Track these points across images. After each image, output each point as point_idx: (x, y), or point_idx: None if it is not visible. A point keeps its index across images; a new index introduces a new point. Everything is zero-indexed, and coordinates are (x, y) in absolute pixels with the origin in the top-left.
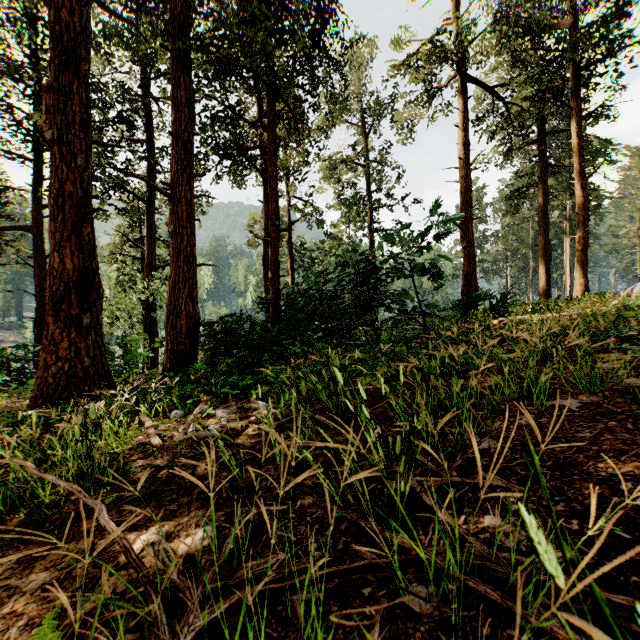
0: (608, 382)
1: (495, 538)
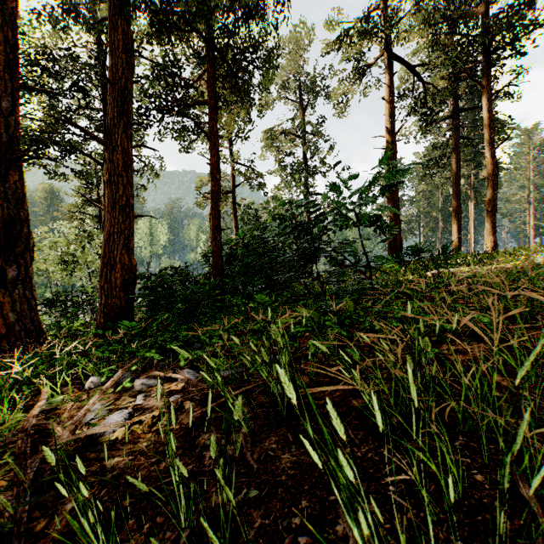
0: None
1: None
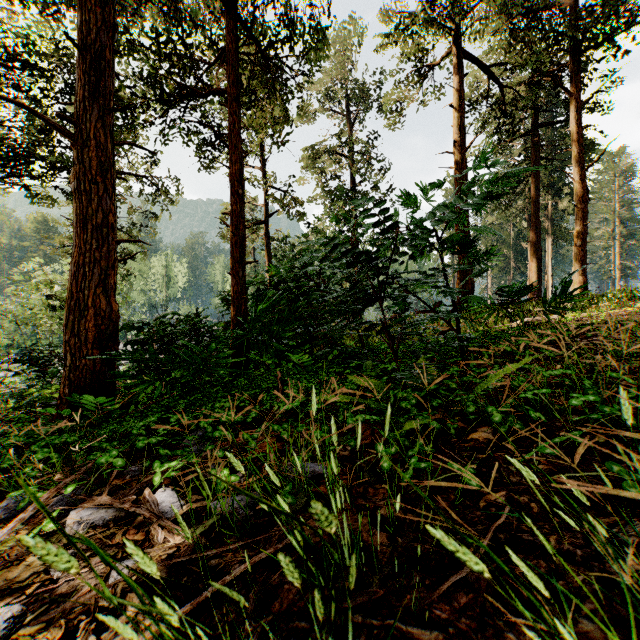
0: None
1: None
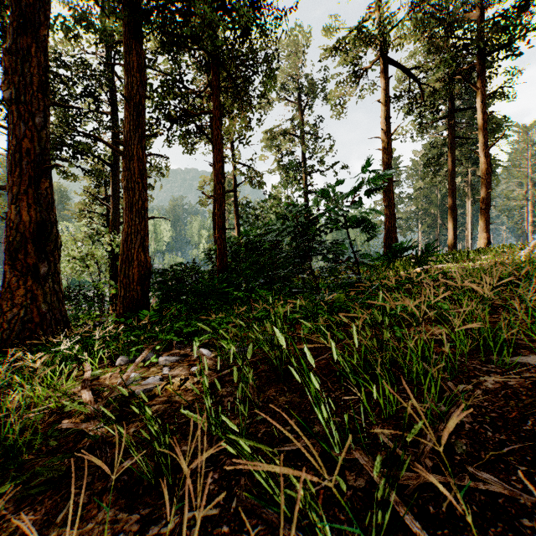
0: None
1: None
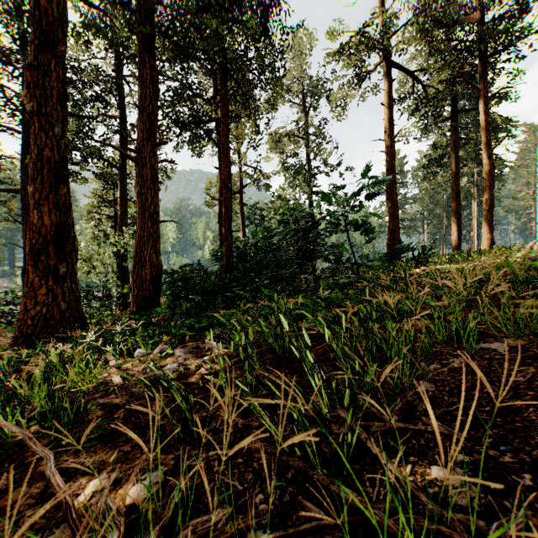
0: (529, 326)
1: (445, 493)
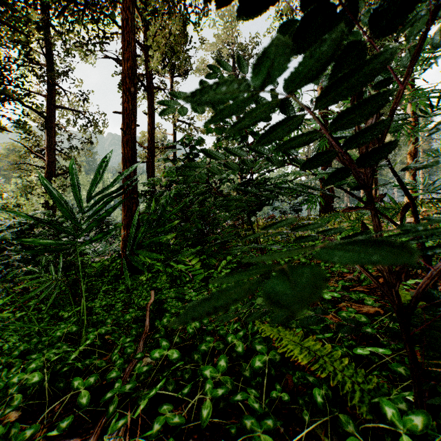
0: None
1: None
